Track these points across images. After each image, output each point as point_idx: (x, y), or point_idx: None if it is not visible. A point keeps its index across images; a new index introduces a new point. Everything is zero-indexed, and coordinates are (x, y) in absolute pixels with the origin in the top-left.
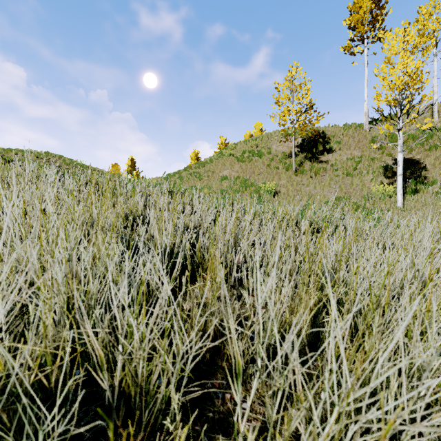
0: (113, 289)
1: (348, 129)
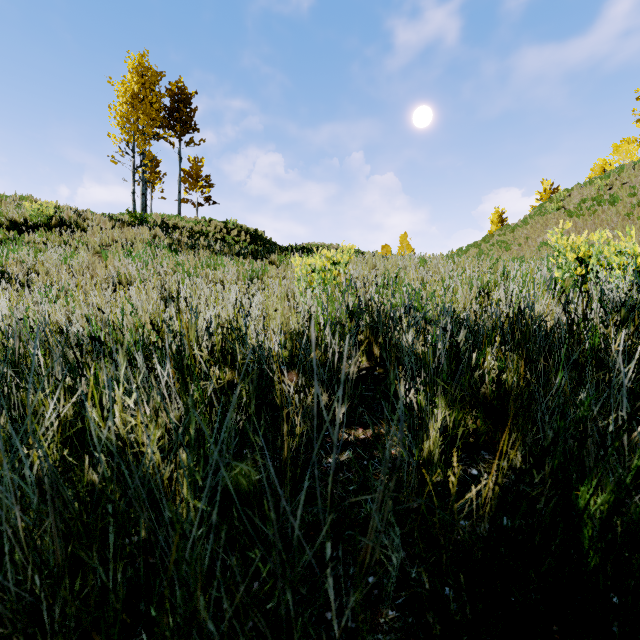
0: None
1: None
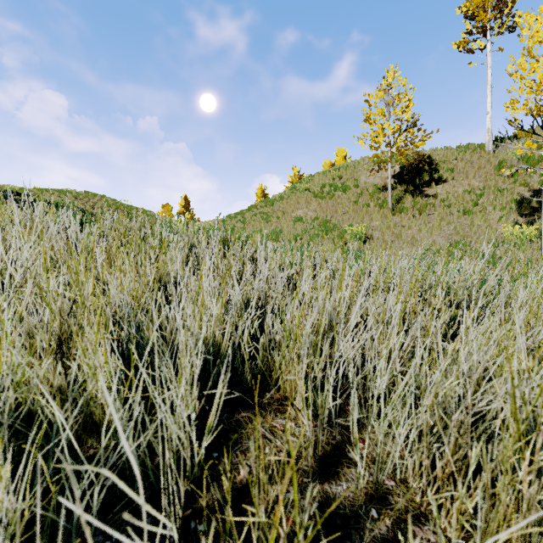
0: (105, 433)
1: (464, 151)
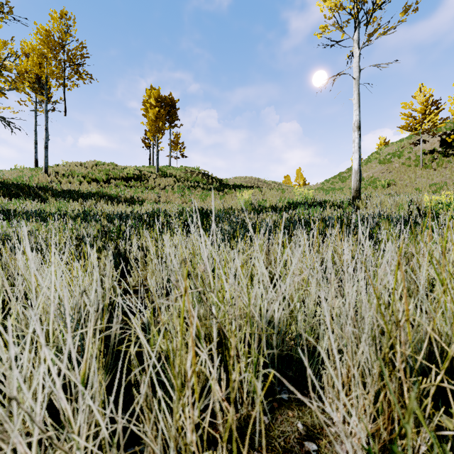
0: None
1: None
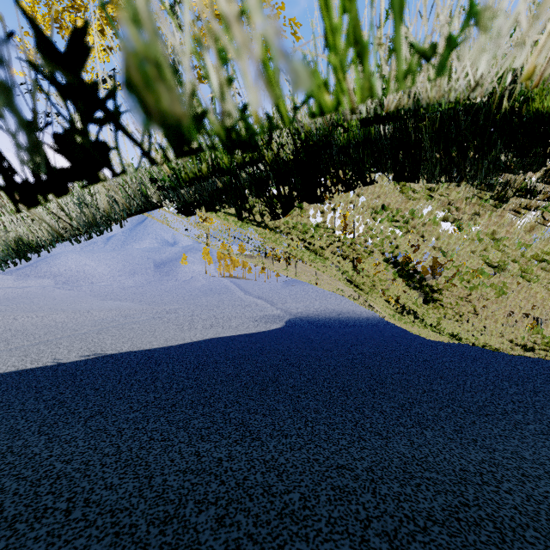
0: None
1: (371, 256)
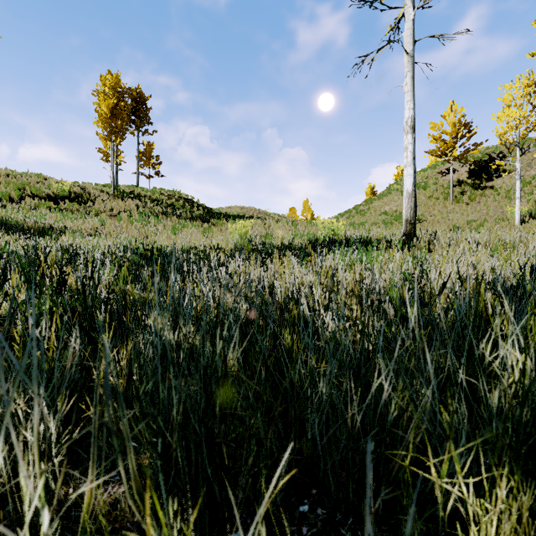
0: None
1: None
